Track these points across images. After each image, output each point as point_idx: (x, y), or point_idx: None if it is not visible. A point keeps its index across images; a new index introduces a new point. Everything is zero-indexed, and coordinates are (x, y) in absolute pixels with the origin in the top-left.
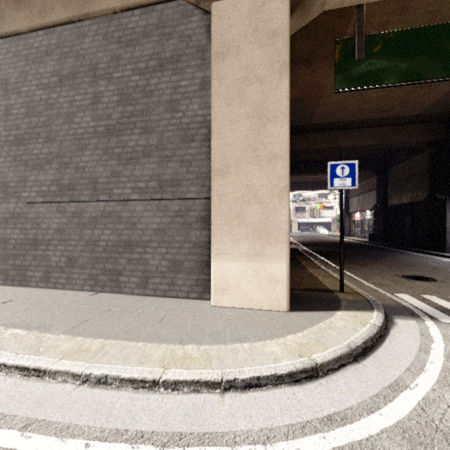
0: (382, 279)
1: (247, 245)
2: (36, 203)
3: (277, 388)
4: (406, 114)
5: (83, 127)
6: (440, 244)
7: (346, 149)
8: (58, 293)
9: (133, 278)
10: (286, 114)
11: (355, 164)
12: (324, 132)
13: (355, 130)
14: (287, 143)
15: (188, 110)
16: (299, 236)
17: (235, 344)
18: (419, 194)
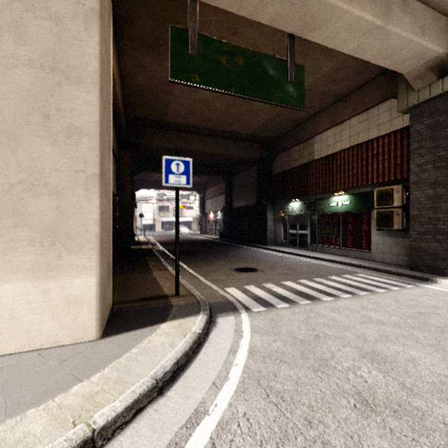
0: (220, 274)
1: (31, 255)
2: None
3: None
4: (242, 132)
5: None
6: (264, 239)
7: (199, 153)
8: None
9: None
10: (96, 78)
11: (190, 162)
12: (179, 133)
13: (206, 137)
14: (98, 117)
15: None
16: (162, 235)
17: None
18: (252, 199)
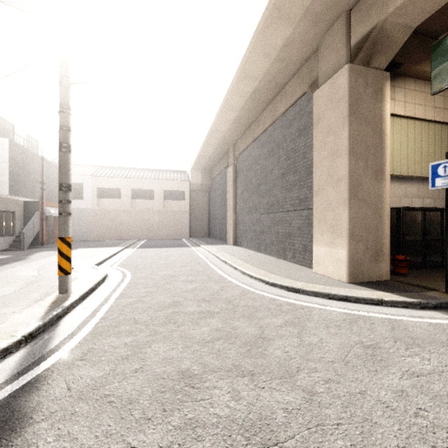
0: None
1: (327, 237)
2: (262, 214)
3: (280, 289)
4: None
5: (275, 175)
6: None
7: None
8: (265, 256)
9: (290, 253)
10: (346, 150)
11: None
12: None
13: None
14: (347, 169)
15: (310, 156)
16: None
17: (288, 279)
18: None
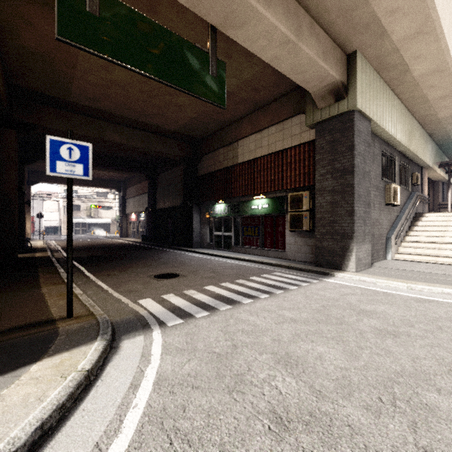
0: (135, 284)
1: None
2: None
3: None
4: (166, 127)
5: None
6: (190, 241)
7: (115, 145)
8: None
9: None
10: None
11: (89, 147)
12: (89, 118)
13: (123, 127)
14: None
15: None
16: None
17: None
18: (178, 200)
